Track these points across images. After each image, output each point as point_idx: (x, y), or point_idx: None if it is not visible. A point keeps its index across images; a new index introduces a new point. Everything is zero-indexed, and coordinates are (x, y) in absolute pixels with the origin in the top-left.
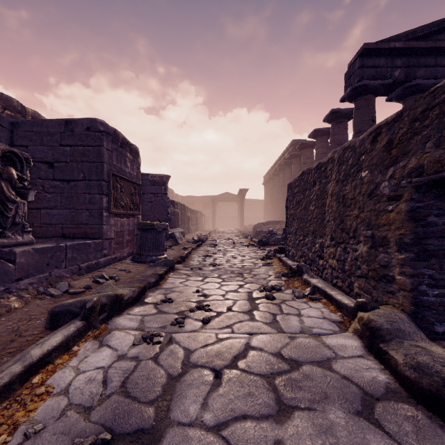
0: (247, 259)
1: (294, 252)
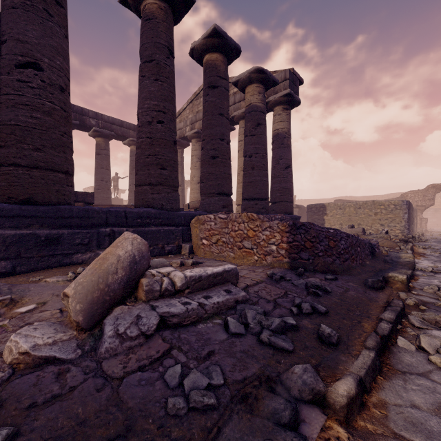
0: (437, 243)
1: (409, 234)
